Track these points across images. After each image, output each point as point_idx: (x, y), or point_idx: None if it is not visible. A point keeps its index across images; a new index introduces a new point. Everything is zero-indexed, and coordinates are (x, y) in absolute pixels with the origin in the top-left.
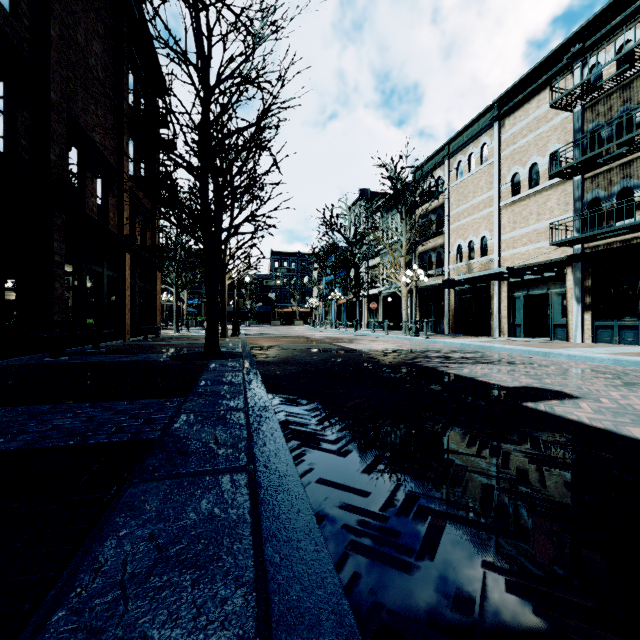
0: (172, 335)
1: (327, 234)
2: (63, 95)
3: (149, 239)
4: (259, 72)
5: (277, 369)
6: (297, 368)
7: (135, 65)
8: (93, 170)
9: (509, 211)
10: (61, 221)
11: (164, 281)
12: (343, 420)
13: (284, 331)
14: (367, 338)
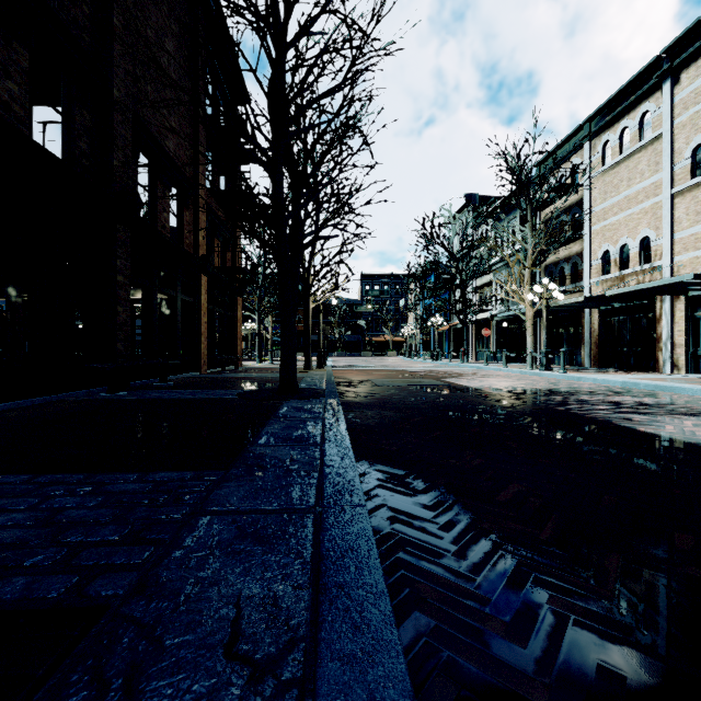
0: (253, 366)
1: (427, 248)
2: (128, 93)
3: (229, 261)
4: (347, 38)
5: (370, 415)
6: (398, 415)
7: (213, 68)
8: (165, 182)
9: (688, 198)
10: (125, 236)
11: (250, 309)
12: (507, 544)
13: (376, 363)
14: (480, 372)
